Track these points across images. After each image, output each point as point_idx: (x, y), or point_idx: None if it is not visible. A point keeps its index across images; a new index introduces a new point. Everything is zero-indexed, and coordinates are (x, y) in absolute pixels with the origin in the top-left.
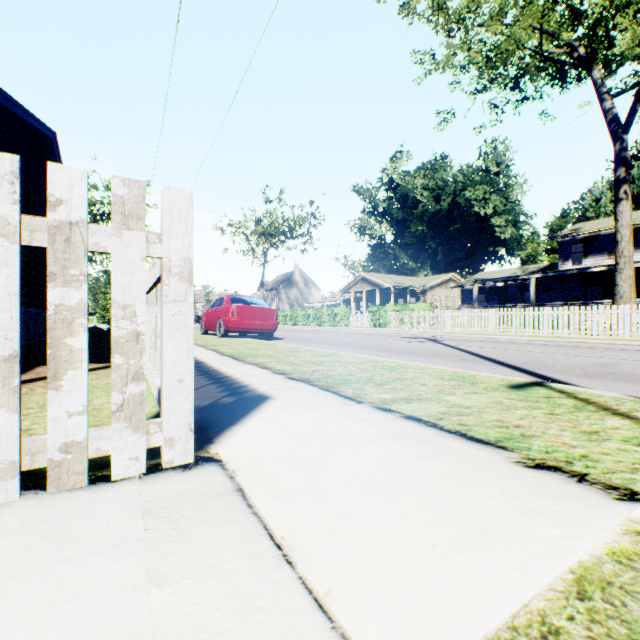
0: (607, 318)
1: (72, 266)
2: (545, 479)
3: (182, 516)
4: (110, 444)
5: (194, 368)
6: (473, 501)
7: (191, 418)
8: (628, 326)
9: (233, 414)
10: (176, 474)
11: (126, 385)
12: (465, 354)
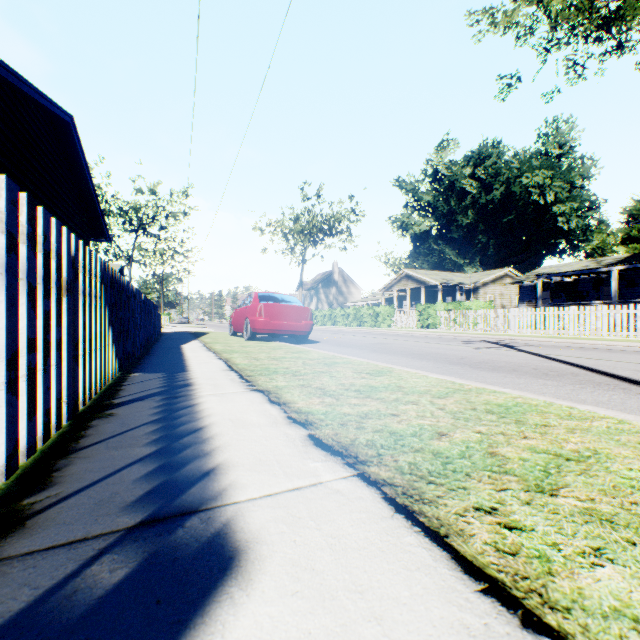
0: None
1: None
2: None
3: None
4: None
5: (164, 400)
6: None
7: None
8: None
9: None
10: None
11: None
12: (583, 371)
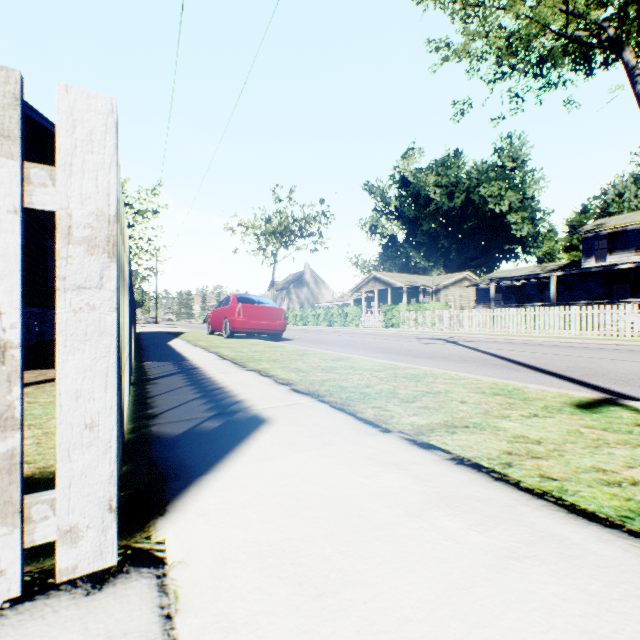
0: None
1: None
2: None
3: None
4: None
5: (185, 376)
6: None
7: (111, 489)
8: None
9: (212, 450)
10: (69, 604)
11: None
12: (493, 358)
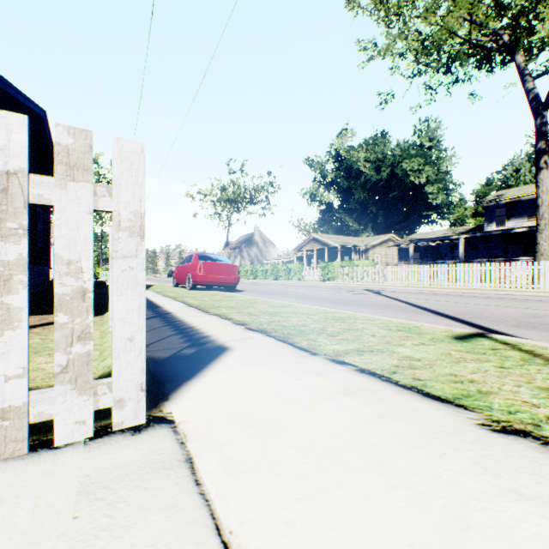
0: (529, 273)
1: (10, 219)
2: (517, 447)
3: (120, 498)
4: (54, 407)
5: (162, 319)
6: (445, 478)
7: (142, 378)
8: (548, 280)
9: (192, 366)
10: (124, 439)
11: (71, 345)
12: (406, 305)
